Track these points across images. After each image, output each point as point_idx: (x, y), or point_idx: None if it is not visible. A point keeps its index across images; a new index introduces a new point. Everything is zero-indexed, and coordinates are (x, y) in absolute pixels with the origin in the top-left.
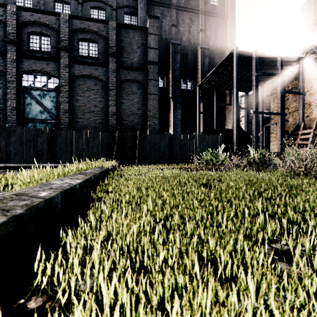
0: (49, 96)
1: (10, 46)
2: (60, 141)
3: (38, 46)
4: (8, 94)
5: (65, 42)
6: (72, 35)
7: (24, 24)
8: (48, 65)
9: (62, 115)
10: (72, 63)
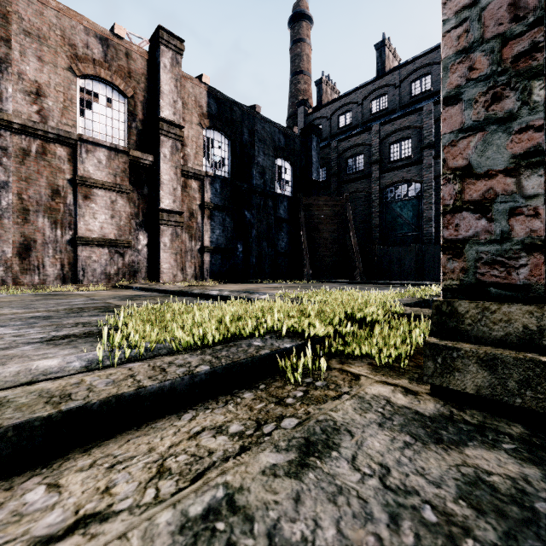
0: (409, 206)
1: (374, 166)
2: (427, 258)
3: (399, 154)
4: (373, 213)
5: (428, 138)
6: (437, 124)
7: (386, 138)
8: (409, 172)
9: (425, 225)
10: (436, 159)
